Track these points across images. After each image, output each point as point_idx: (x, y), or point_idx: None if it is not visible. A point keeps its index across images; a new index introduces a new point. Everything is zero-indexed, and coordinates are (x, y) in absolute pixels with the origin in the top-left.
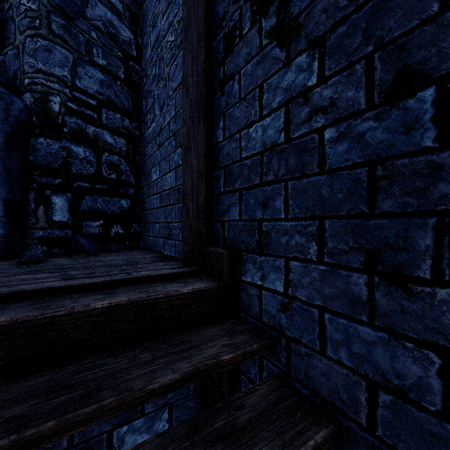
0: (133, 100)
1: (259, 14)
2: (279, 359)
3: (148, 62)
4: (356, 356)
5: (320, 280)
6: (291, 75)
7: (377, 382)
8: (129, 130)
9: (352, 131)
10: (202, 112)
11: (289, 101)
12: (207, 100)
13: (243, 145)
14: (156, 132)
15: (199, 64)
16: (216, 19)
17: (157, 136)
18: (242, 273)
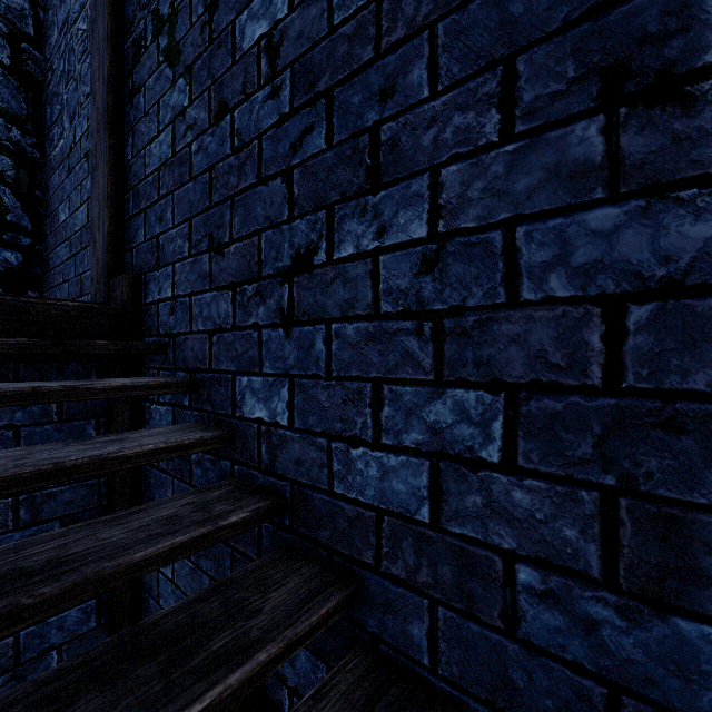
0: (28, 103)
1: (157, 30)
2: (169, 361)
3: (55, 50)
4: (205, 319)
5: (190, 272)
6: (176, 95)
7: (213, 330)
8: (21, 147)
9: (204, 144)
10: (108, 124)
11: (175, 119)
12: (115, 111)
13: (147, 162)
14: (65, 153)
15: (105, 67)
16: (126, 21)
17: (67, 159)
18: (147, 296)
